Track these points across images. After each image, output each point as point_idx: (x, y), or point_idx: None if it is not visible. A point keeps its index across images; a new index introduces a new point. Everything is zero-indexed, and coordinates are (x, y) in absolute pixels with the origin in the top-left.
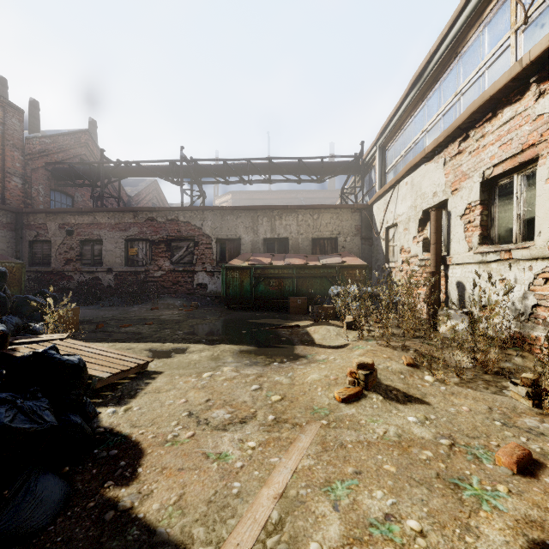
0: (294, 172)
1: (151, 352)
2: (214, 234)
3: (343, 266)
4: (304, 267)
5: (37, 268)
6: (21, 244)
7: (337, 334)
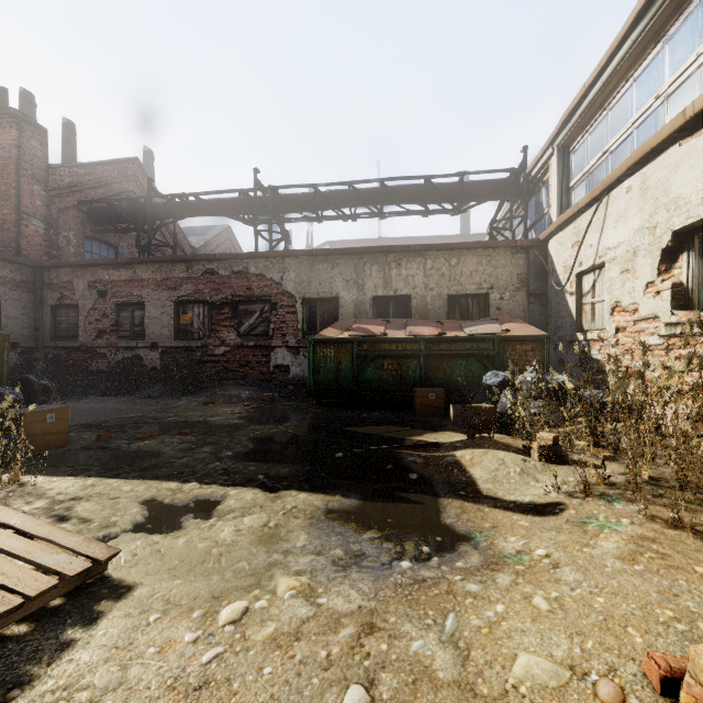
0: (418, 200)
1: (150, 506)
2: (300, 292)
3: (505, 337)
4: (438, 339)
5: (61, 342)
6: (40, 309)
7: (522, 472)
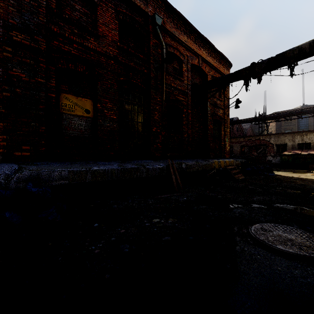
0: None
1: None
2: (274, 143)
3: None
4: None
5: None
6: None
7: None
